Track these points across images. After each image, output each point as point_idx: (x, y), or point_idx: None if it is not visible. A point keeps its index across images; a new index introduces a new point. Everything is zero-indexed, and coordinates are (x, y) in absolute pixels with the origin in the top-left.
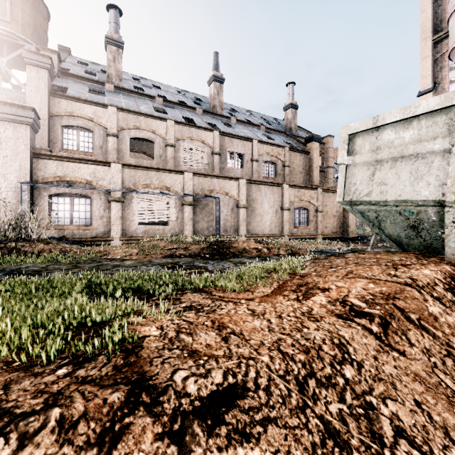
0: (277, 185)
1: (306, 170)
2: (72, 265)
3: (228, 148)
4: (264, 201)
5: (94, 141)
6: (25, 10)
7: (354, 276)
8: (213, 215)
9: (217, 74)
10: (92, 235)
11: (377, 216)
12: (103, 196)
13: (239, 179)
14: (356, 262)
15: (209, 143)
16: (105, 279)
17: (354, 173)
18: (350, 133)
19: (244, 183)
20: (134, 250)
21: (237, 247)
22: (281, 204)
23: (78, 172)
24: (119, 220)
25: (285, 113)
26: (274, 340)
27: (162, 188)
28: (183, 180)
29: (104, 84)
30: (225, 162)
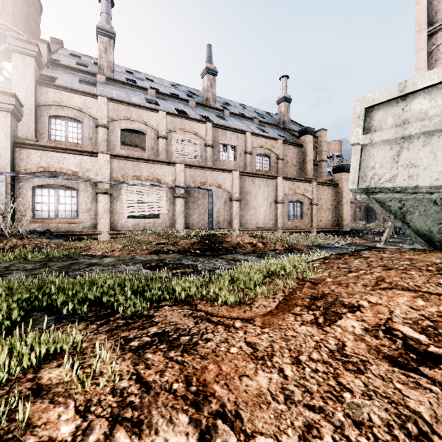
0: (271, 178)
1: (299, 164)
2: (41, 264)
3: (221, 140)
4: (258, 194)
5: (84, 132)
6: (16, 1)
7: (389, 286)
8: (206, 208)
9: (211, 66)
10: (79, 229)
11: (402, 206)
12: (90, 188)
13: (233, 171)
14: (382, 265)
15: (202, 135)
16: (62, 286)
17: (372, 154)
18: (367, 106)
19: (237, 175)
20: (118, 245)
21: (230, 242)
22: (276, 197)
23: (63, 162)
24: (107, 212)
25: (278, 106)
26: (298, 430)
27: (152, 180)
28: (175, 172)
29: (95, 76)
30: (218, 154)
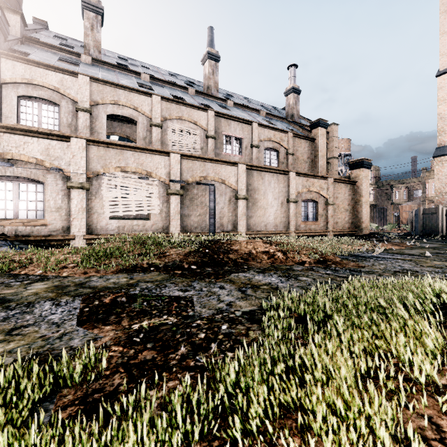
0: (283, 173)
1: (311, 159)
2: None
3: (224, 131)
4: (268, 191)
5: (61, 117)
6: None
7: None
8: (207, 207)
9: (212, 51)
10: (45, 233)
11: None
12: (61, 181)
13: (239, 164)
14: None
15: (202, 124)
16: None
17: None
18: None
19: (244, 168)
20: (76, 258)
21: (238, 251)
22: (288, 195)
23: (24, 148)
24: (82, 212)
25: (286, 98)
26: None
27: (141, 173)
28: (169, 164)
29: (79, 56)
30: (221, 147)
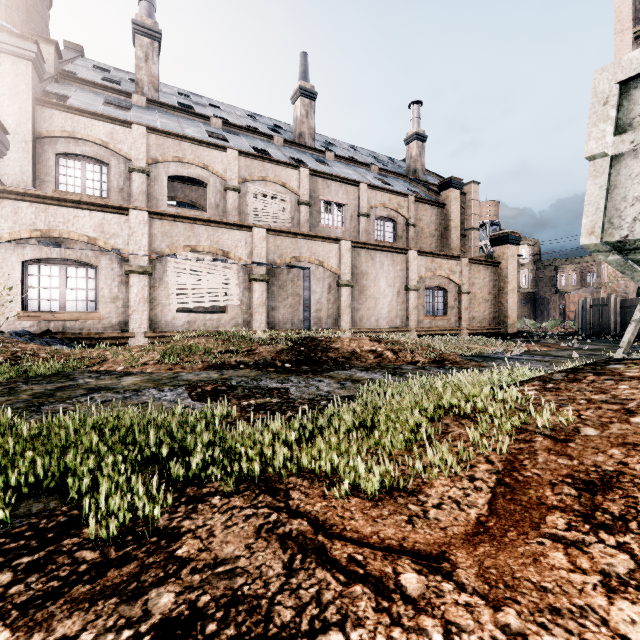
0: (400, 252)
1: (440, 232)
2: (6, 388)
3: (323, 195)
4: (380, 276)
5: (110, 180)
6: None
7: None
8: (299, 297)
9: (306, 85)
10: (99, 329)
11: None
12: (117, 264)
13: (341, 241)
14: None
15: (293, 187)
16: None
17: (635, 172)
18: (628, 76)
19: (348, 246)
20: (154, 355)
21: (340, 349)
22: (406, 281)
23: (73, 223)
24: (143, 303)
25: (407, 148)
26: None
27: (216, 253)
28: (251, 241)
29: (130, 96)
30: (318, 217)
